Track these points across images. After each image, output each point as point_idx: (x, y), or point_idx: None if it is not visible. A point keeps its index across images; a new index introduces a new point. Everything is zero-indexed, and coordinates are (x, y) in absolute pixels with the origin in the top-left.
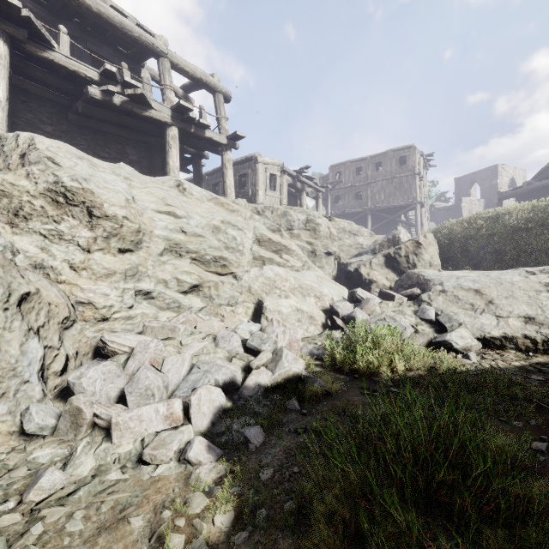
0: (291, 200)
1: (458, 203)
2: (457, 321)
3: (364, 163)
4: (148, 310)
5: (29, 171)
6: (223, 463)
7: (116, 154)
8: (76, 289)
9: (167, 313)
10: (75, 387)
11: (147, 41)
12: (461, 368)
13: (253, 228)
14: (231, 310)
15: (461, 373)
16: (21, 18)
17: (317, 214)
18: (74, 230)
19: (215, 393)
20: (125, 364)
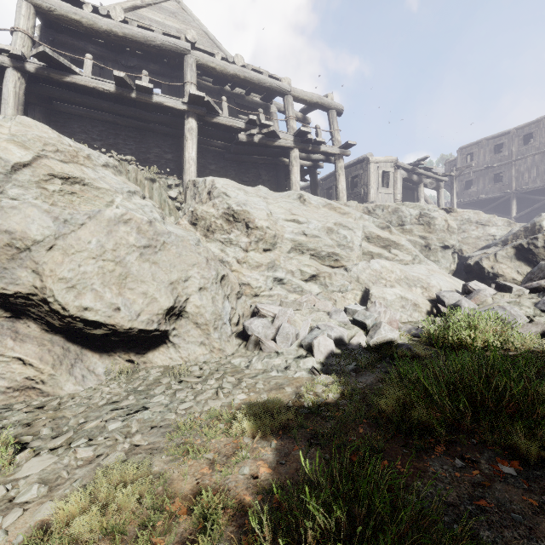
0: (407, 193)
1: None
2: None
3: (507, 138)
4: (281, 292)
5: (214, 202)
6: (334, 377)
7: (253, 177)
8: (241, 275)
9: (294, 295)
10: (248, 329)
11: (276, 86)
12: None
13: (362, 227)
14: (341, 295)
15: None
16: (204, 102)
17: (432, 207)
18: (238, 238)
19: (329, 341)
20: (271, 323)
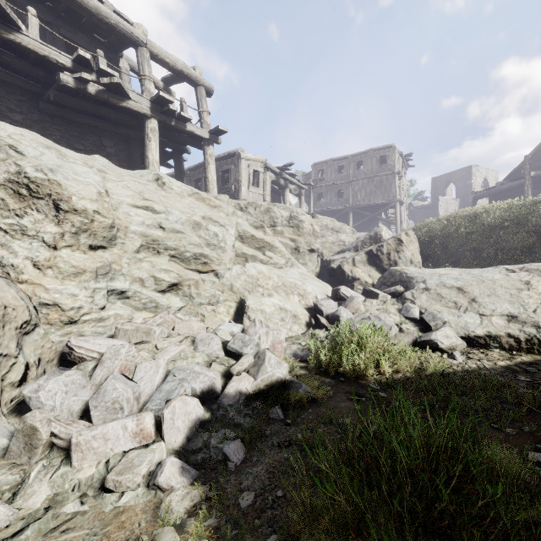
0: (274, 197)
1: (435, 202)
2: (441, 319)
3: (346, 161)
4: (123, 311)
5: None
6: (198, 488)
7: (92, 146)
8: (40, 289)
9: (143, 313)
10: (31, 401)
11: (125, 29)
12: (448, 369)
13: (235, 224)
14: (212, 309)
15: (448, 375)
16: None
17: (301, 210)
18: (38, 225)
19: (191, 404)
20: (93, 373)
